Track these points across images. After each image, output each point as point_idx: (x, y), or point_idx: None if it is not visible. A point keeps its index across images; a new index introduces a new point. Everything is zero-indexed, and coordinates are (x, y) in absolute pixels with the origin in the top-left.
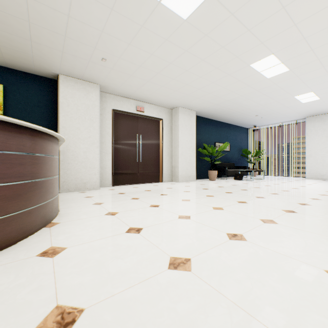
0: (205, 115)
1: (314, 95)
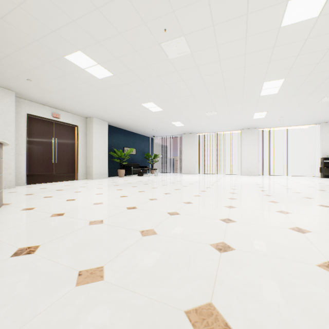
0: (115, 125)
1: (181, 123)
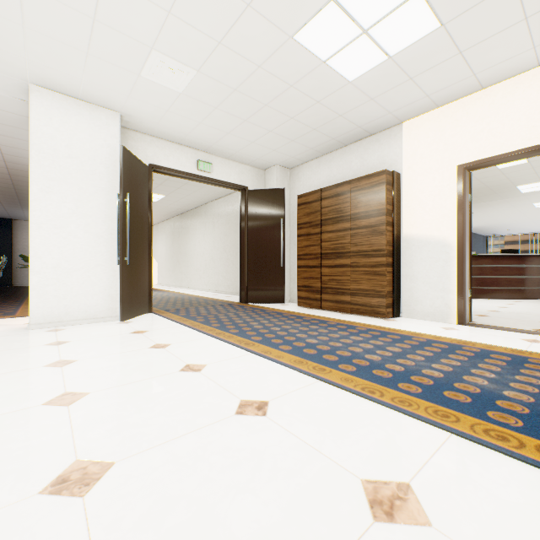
0: None
1: None
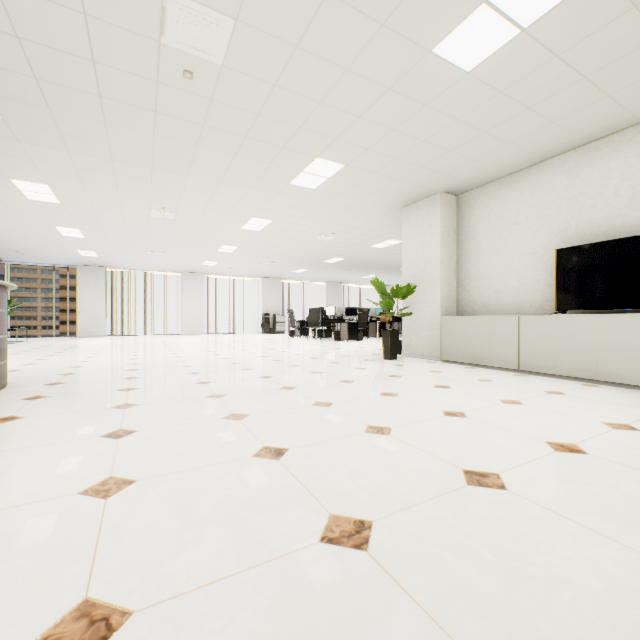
0: None
1: (96, 253)
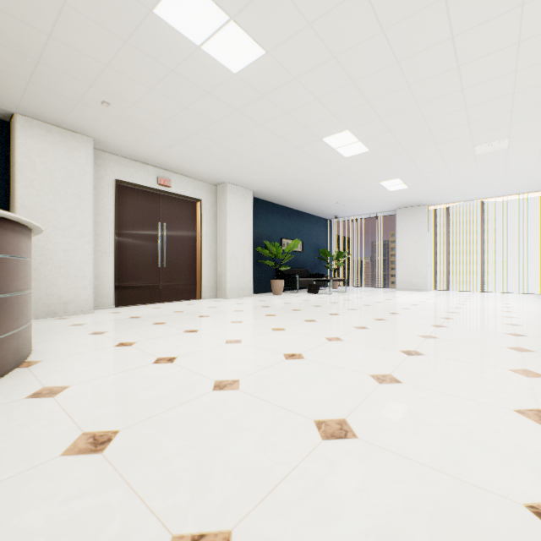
0: (267, 197)
1: (402, 182)
